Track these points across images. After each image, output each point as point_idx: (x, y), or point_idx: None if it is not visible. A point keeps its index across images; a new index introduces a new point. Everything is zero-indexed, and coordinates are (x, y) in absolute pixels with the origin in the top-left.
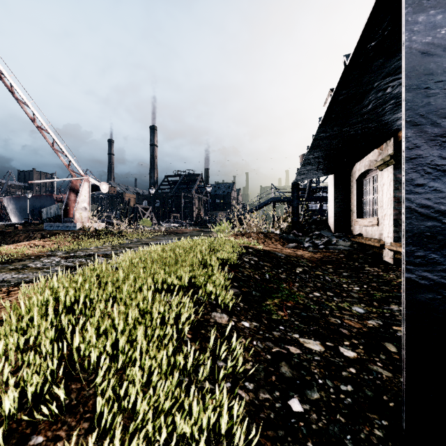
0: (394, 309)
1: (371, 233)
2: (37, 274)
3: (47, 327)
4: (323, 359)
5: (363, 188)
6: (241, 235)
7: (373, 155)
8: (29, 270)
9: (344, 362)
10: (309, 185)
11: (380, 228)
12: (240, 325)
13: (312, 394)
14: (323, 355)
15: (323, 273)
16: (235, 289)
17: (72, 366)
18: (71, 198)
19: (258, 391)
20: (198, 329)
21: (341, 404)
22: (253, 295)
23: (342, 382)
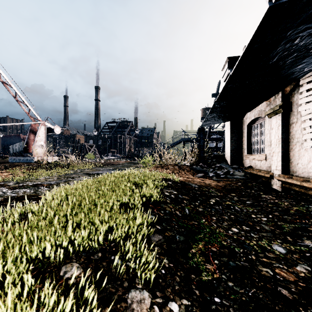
0: (310, 246)
1: (260, 166)
2: None
3: None
4: None
5: (252, 131)
6: (161, 167)
7: (262, 106)
8: None
9: None
10: (209, 130)
11: (268, 162)
12: None
13: None
14: None
15: (231, 203)
16: (158, 235)
17: None
18: (31, 137)
19: None
20: None
21: None
22: (177, 241)
23: None
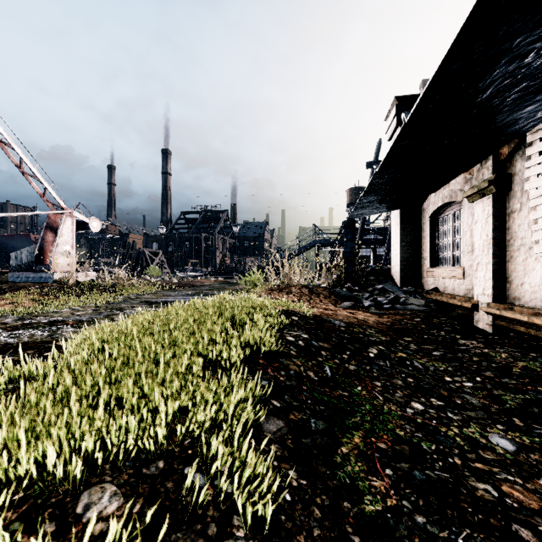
0: None
1: (453, 288)
2: None
3: None
4: None
5: (438, 228)
6: (278, 290)
7: (457, 183)
8: None
9: None
10: (362, 225)
11: (468, 282)
12: None
13: None
14: None
15: (407, 355)
16: (277, 420)
17: None
18: (48, 238)
19: None
20: None
21: None
22: (312, 430)
23: None
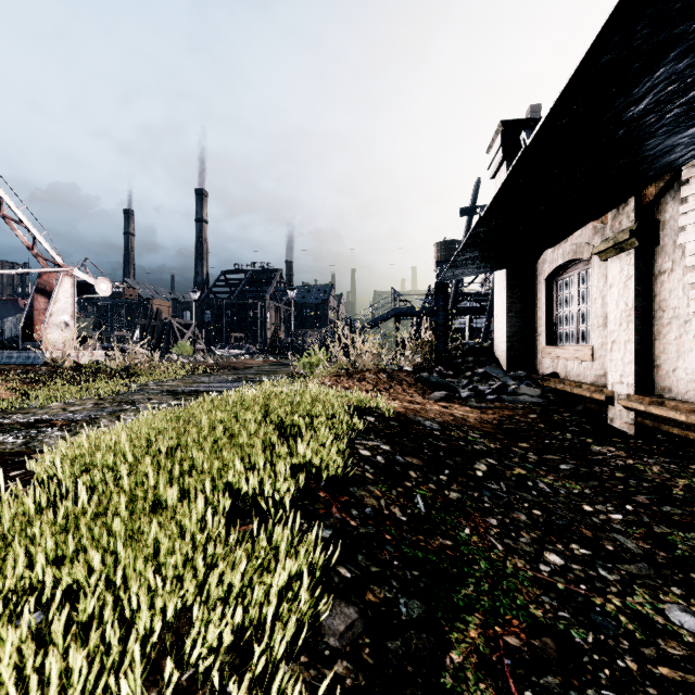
0: None
1: (578, 373)
2: None
3: None
4: None
5: (557, 293)
6: (347, 375)
7: (583, 235)
8: None
9: None
10: (455, 289)
11: (598, 366)
12: None
13: None
14: None
15: (526, 471)
16: (346, 607)
17: None
18: (38, 305)
19: None
20: None
21: None
22: (403, 622)
23: None
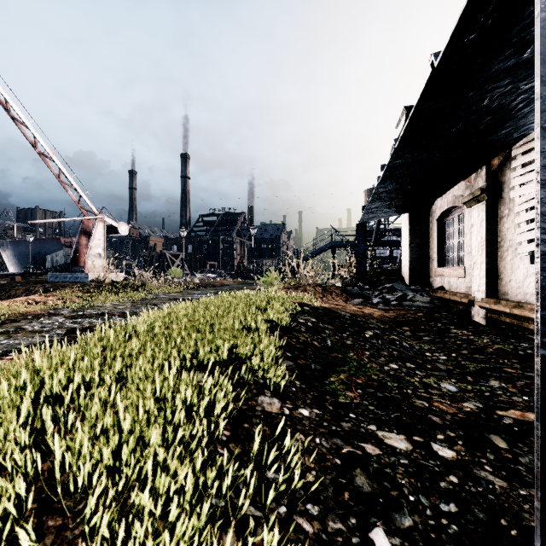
0: (494, 386)
1: (456, 286)
2: (33, 339)
3: (17, 429)
4: (412, 462)
5: (445, 230)
6: (294, 288)
7: (459, 189)
8: (23, 333)
9: (441, 466)
10: (377, 227)
11: (468, 280)
12: (297, 414)
13: (402, 520)
14: (411, 457)
15: (398, 337)
16: (289, 361)
17: (52, 488)
18: (82, 242)
19: (326, 518)
20: (239, 423)
21: (445, 535)
22: (312, 369)
23: (441, 498)
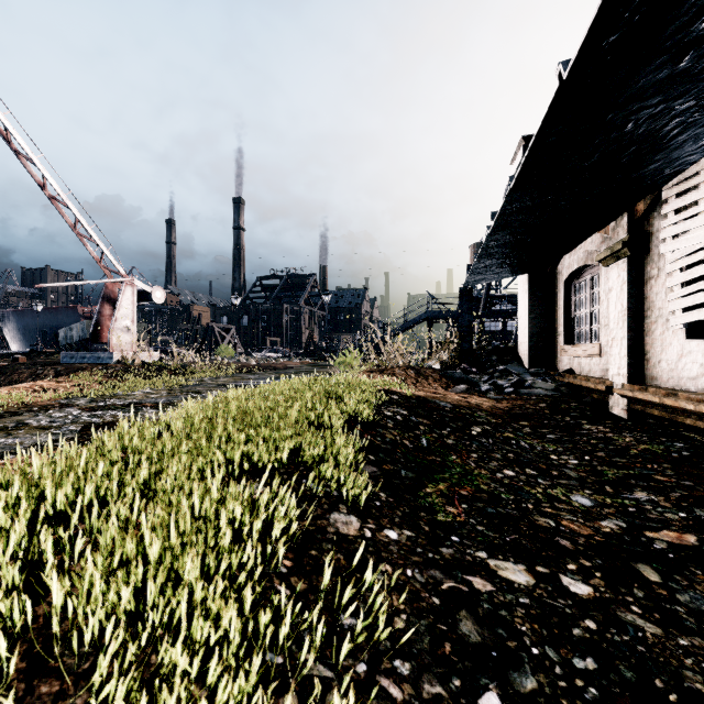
0: (641, 499)
1: (589, 369)
2: (39, 437)
3: (2, 559)
4: (535, 602)
5: (575, 296)
6: (378, 371)
7: (593, 243)
8: (26, 430)
9: (573, 606)
10: (487, 292)
11: (605, 361)
12: (382, 538)
13: (523, 681)
14: (533, 594)
15: (515, 435)
16: (372, 467)
17: (48, 640)
18: (105, 312)
19: (421, 679)
20: (304, 549)
21: (580, 702)
22: (402, 476)
23: (575, 651)
